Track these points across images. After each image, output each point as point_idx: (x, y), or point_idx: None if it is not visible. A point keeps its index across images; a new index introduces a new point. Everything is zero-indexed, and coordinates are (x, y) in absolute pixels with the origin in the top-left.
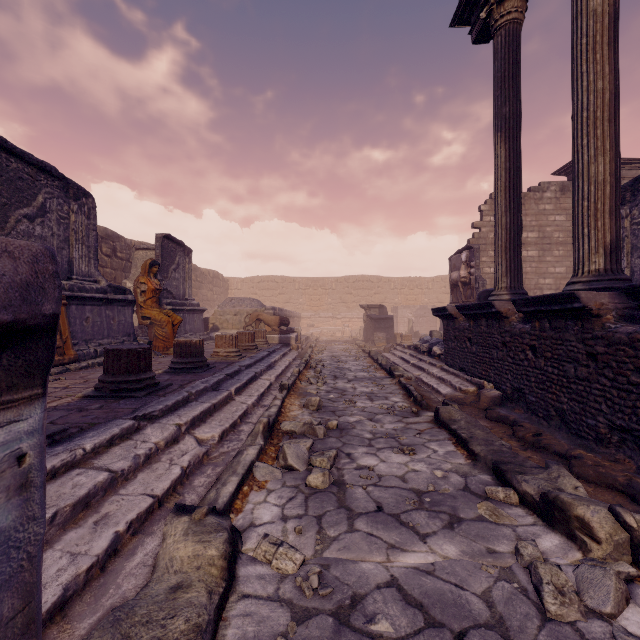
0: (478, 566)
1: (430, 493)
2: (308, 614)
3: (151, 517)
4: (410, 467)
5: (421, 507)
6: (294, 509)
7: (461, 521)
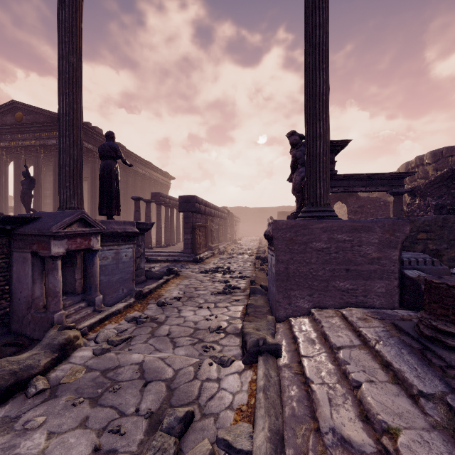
0: (132, 350)
1: (88, 396)
2: (212, 342)
3: (297, 356)
4: (44, 446)
5: (114, 384)
6: (210, 387)
7: (105, 370)
